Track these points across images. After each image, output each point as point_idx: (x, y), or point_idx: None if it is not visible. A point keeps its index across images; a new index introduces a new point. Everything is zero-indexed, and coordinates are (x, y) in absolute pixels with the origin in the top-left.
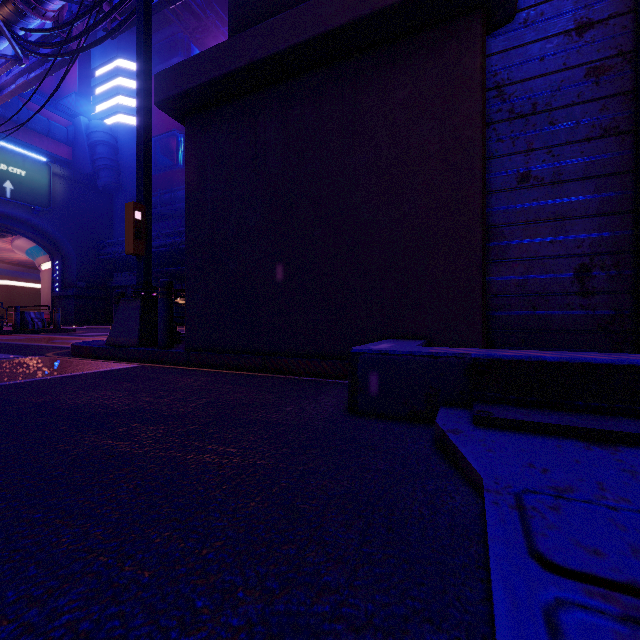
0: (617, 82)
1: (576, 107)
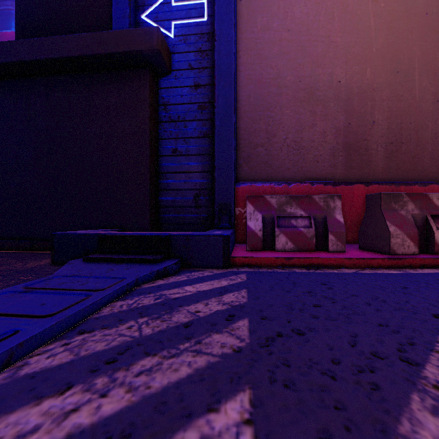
0: (209, 114)
1: (194, 122)
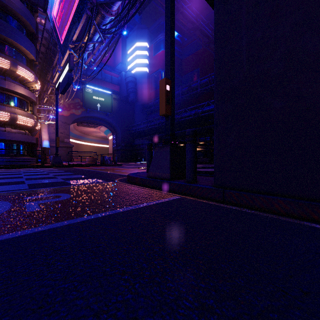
0: None
1: None
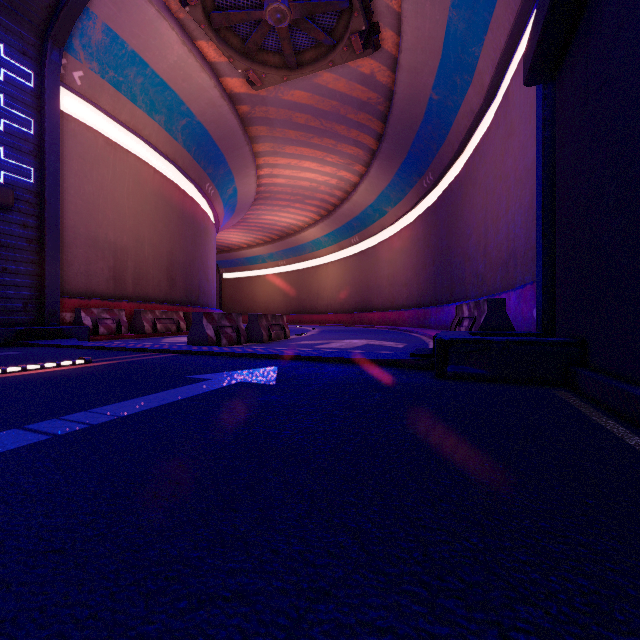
0: (36, 248)
1: (24, 251)
